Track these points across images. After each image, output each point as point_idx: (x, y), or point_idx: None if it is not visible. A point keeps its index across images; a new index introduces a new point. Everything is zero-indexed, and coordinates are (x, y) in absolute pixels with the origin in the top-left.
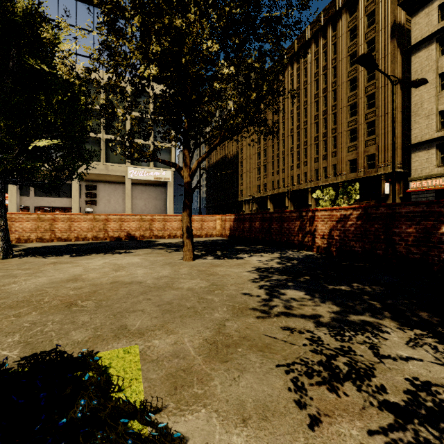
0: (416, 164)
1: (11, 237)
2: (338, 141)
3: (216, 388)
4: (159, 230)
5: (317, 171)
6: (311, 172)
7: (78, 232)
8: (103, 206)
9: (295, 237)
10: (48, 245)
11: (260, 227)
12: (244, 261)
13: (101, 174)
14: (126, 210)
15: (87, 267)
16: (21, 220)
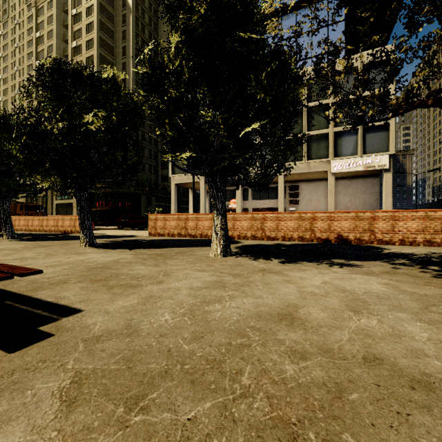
0: None
1: (234, 234)
2: None
3: None
4: (384, 232)
5: None
6: None
7: (284, 231)
8: (304, 205)
9: None
10: (259, 244)
11: None
12: None
13: (303, 173)
14: (329, 208)
15: (301, 287)
16: (240, 220)
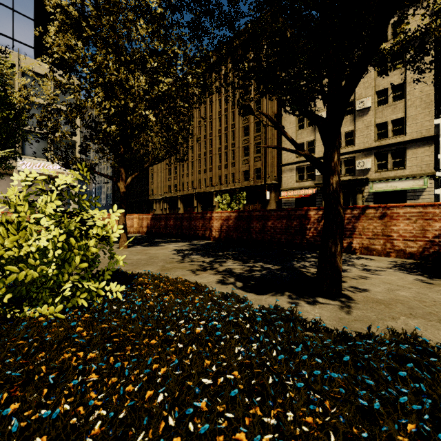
0: (285, 179)
1: None
2: (236, 154)
3: (168, 274)
4: None
5: (220, 177)
6: (216, 177)
7: None
8: None
9: (199, 231)
10: None
11: (174, 225)
12: (165, 247)
13: None
14: None
15: None
16: None
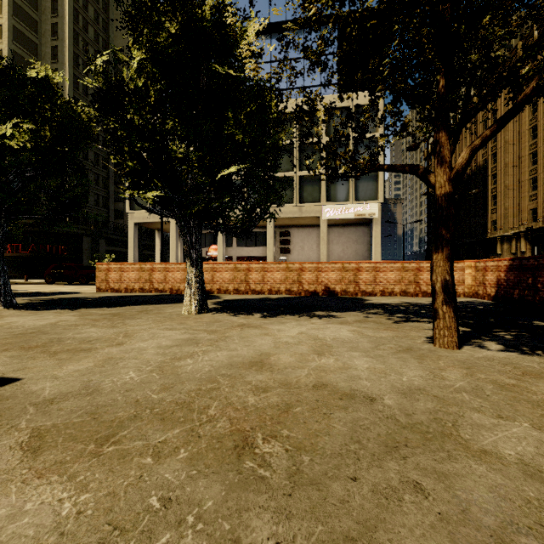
0: None
1: (213, 288)
2: None
3: None
4: (367, 284)
5: None
6: None
7: (271, 283)
8: (296, 254)
9: None
10: (242, 299)
11: None
12: None
13: (294, 217)
14: (321, 258)
15: (277, 338)
16: (221, 270)
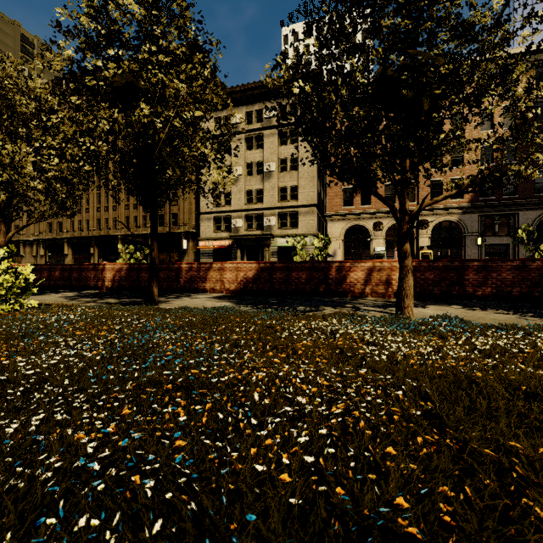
0: (203, 228)
1: None
2: None
3: None
4: None
5: (128, 219)
6: (122, 219)
7: None
8: None
9: (91, 282)
10: None
11: (61, 276)
12: (53, 295)
13: None
14: None
15: None
16: None
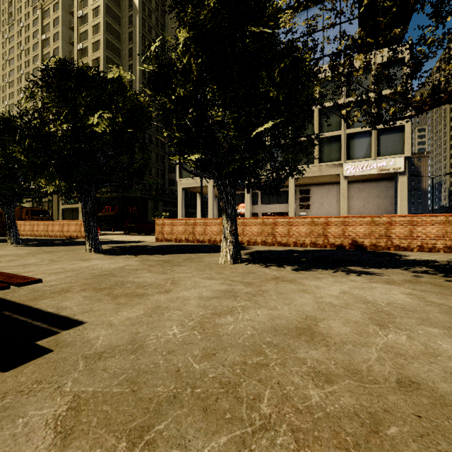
0: None
1: (243, 239)
2: None
3: None
4: (401, 238)
5: None
6: None
7: (296, 236)
8: (315, 209)
9: None
10: (270, 250)
11: None
12: None
13: (314, 176)
14: (341, 213)
15: (318, 298)
16: (250, 225)
